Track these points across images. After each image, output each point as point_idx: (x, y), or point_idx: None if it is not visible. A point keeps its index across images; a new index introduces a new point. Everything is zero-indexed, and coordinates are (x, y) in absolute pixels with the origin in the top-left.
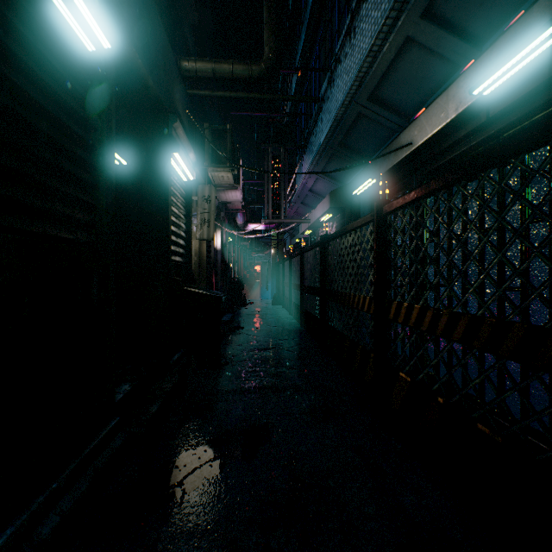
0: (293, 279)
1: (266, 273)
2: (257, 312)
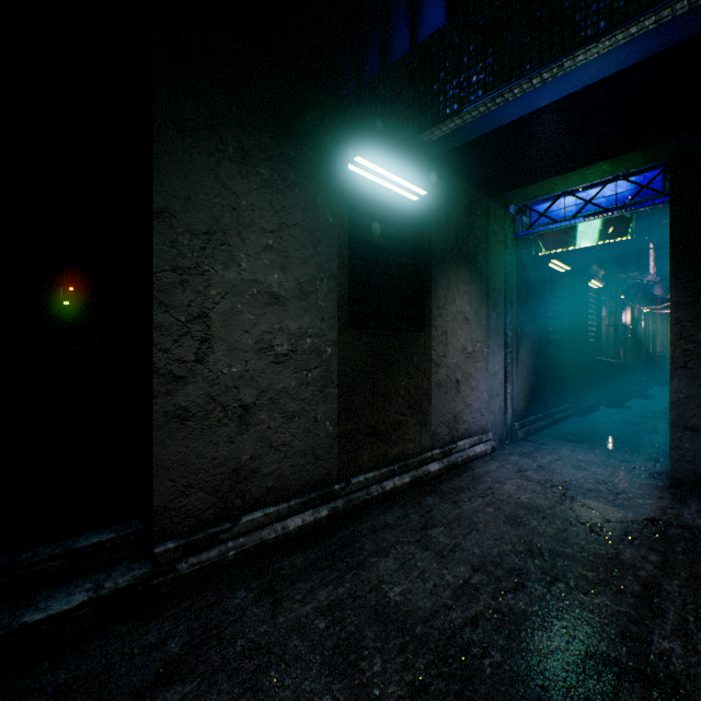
0: None
1: None
2: None
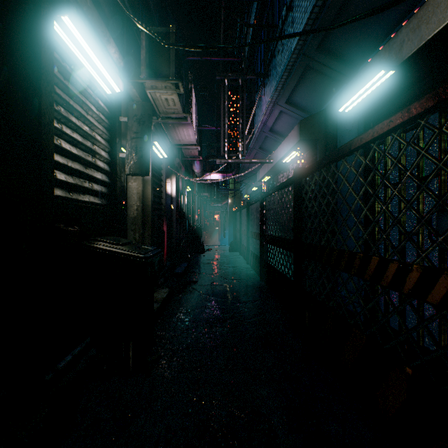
0: (251, 227)
1: (224, 221)
2: (214, 260)
